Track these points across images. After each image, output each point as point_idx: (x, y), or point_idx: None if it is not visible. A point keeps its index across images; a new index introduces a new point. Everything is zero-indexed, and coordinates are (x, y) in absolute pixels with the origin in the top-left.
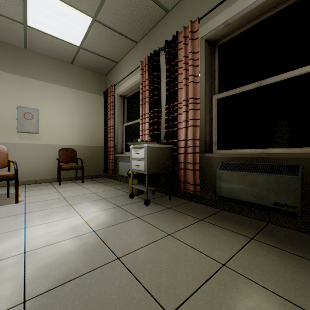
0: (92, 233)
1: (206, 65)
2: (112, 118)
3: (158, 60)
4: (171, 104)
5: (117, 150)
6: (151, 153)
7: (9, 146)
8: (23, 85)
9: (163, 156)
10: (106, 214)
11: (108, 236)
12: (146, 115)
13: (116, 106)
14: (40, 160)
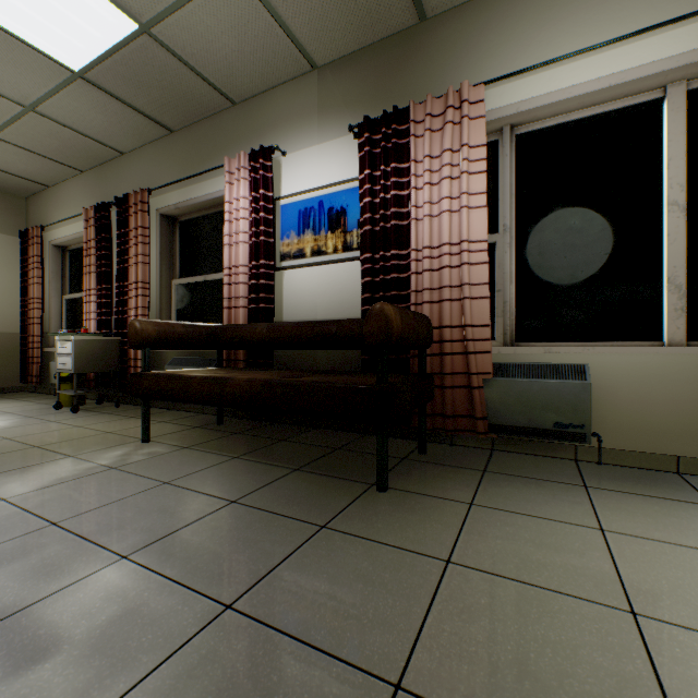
0: None
1: (162, 244)
2: (38, 285)
3: (109, 216)
4: (122, 284)
5: (50, 341)
6: (83, 347)
7: None
8: None
9: (105, 351)
10: (6, 422)
11: (2, 432)
12: (92, 291)
13: (48, 262)
14: None
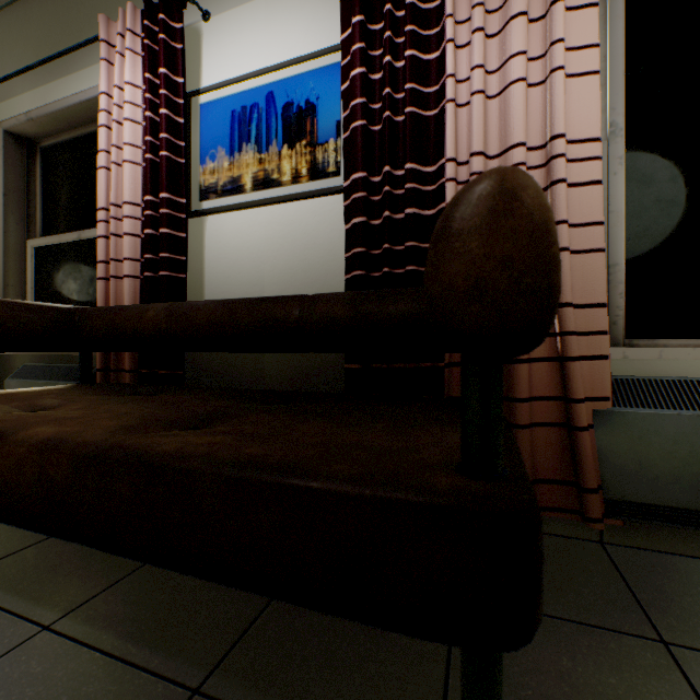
0: None
1: (8, 179)
2: None
3: None
4: None
5: None
6: None
7: None
8: None
9: None
10: None
11: None
12: None
13: None
14: None
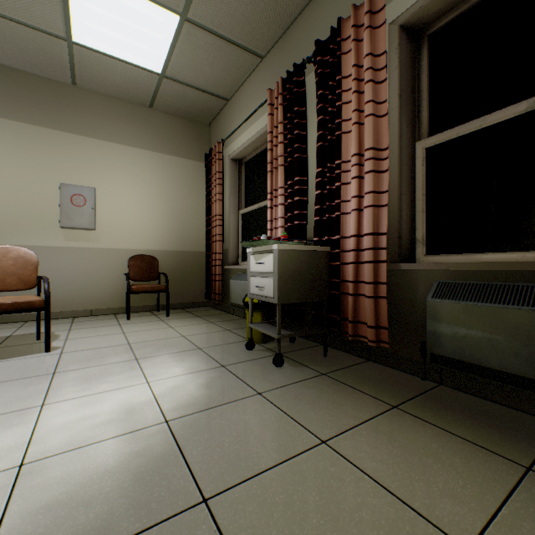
0: (162, 426)
1: (401, 79)
2: (219, 201)
3: (301, 82)
4: (328, 166)
5: (228, 258)
6: (286, 262)
7: (49, 252)
8: (70, 147)
9: (311, 269)
10: (197, 382)
11: (193, 435)
12: (279, 190)
13: (226, 179)
14: (99, 276)
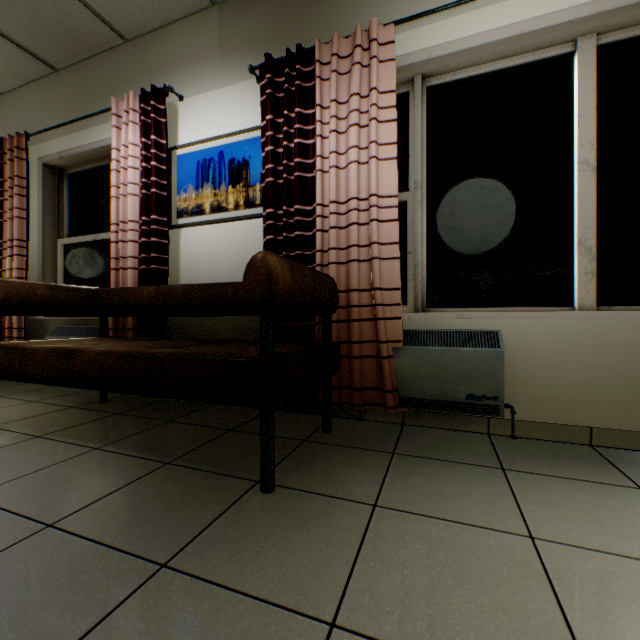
0: None
1: (46, 197)
2: None
3: None
4: None
5: None
6: None
7: None
8: None
9: None
10: None
11: None
12: None
13: None
14: None
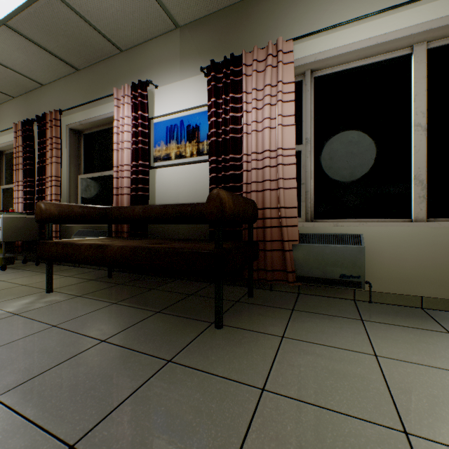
0: None
1: (71, 149)
2: None
3: (32, 129)
4: (41, 178)
5: None
6: (10, 222)
7: None
8: None
9: (27, 226)
10: None
11: None
12: (20, 182)
13: None
14: None
